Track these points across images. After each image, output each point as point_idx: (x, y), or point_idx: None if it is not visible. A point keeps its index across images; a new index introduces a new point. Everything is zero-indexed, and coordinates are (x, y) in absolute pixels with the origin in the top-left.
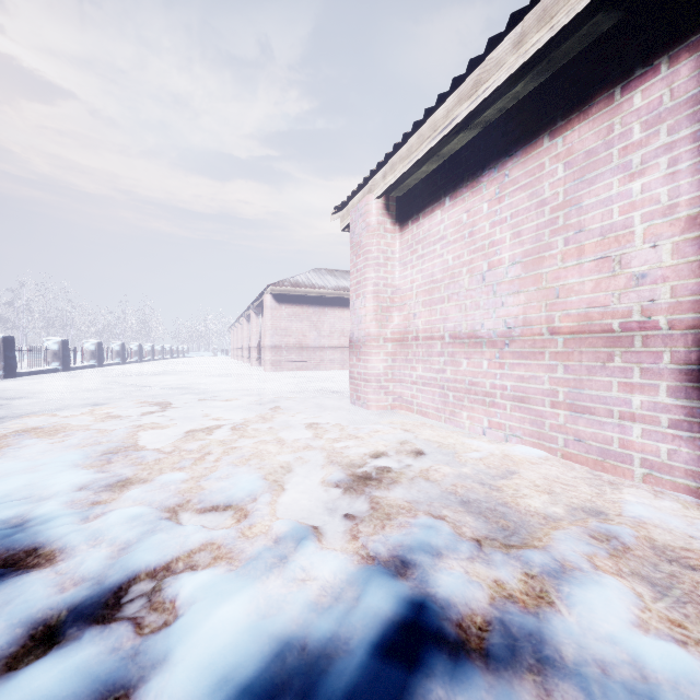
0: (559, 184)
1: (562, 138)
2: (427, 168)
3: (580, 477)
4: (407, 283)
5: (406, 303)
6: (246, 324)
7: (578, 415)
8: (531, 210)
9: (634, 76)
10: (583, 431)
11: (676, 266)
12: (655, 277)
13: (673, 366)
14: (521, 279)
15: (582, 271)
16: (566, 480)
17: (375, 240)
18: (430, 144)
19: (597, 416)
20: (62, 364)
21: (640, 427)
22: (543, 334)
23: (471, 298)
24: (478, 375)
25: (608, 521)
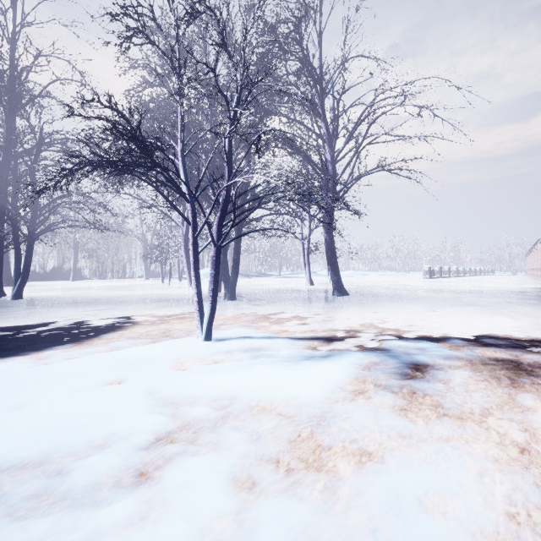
0: None
1: None
2: None
3: None
4: None
5: None
6: (533, 255)
7: None
8: None
9: None
10: None
11: None
12: None
13: None
14: None
15: None
16: None
17: None
18: None
19: None
20: (440, 275)
21: None
22: None
23: None
24: None
25: None
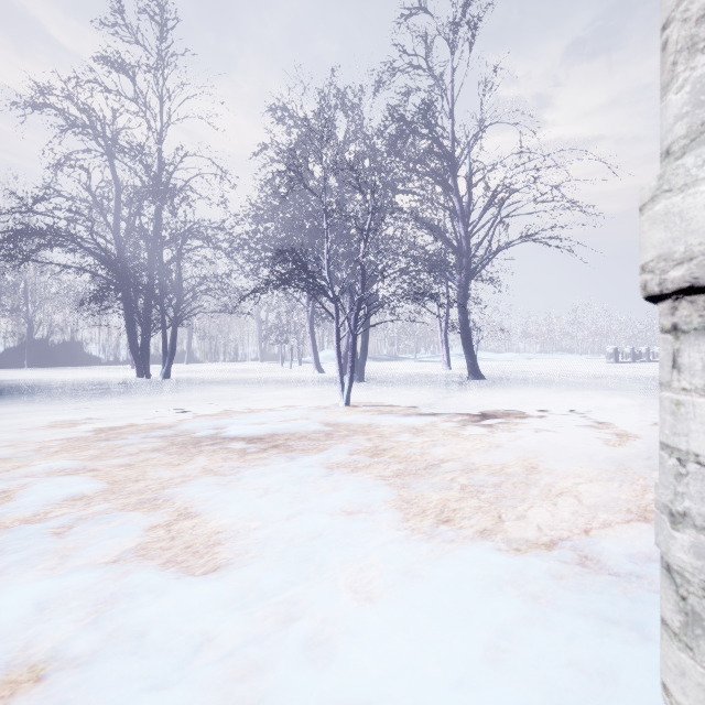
0: None
1: None
2: None
3: None
4: None
5: None
6: None
7: None
8: None
9: None
10: None
11: None
12: None
13: None
14: None
15: None
16: None
17: None
18: None
19: None
20: (632, 359)
21: None
22: None
23: None
24: None
25: None
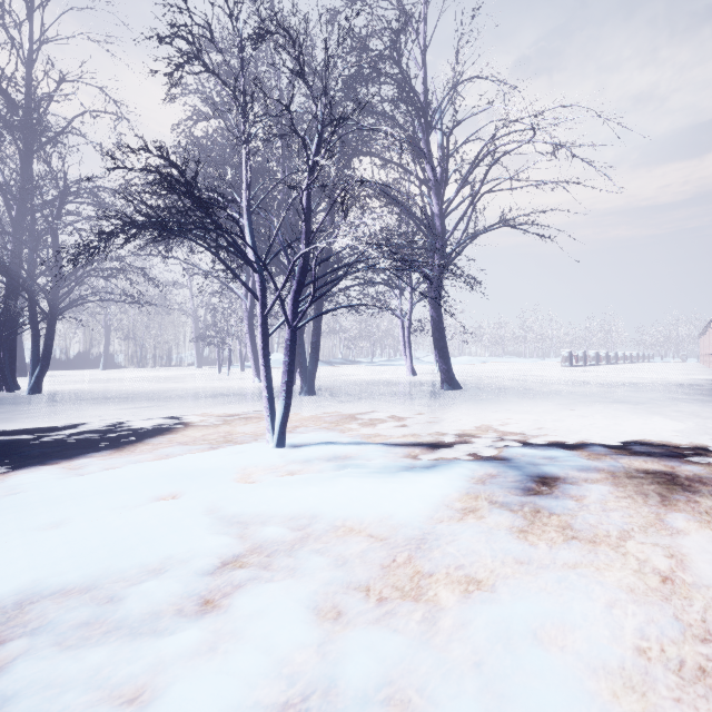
0: None
1: None
2: None
3: None
4: None
5: None
6: (708, 335)
7: None
8: None
9: None
10: None
11: None
12: None
13: None
14: None
15: None
16: None
17: None
18: None
19: None
20: (584, 363)
21: None
22: None
23: None
24: None
25: None
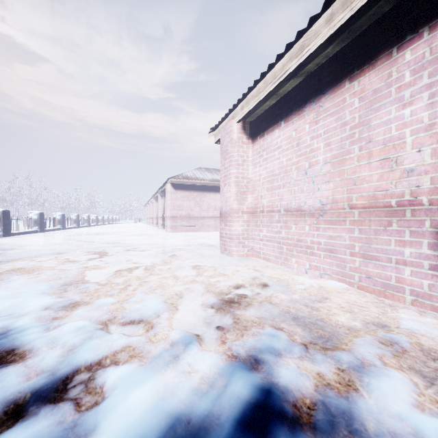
0: (355, 111)
1: (358, 81)
2: (269, 103)
3: (370, 301)
4: (256, 176)
5: (256, 189)
6: (155, 202)
7: (368, 261)
8: (337, 128)
9: (406, 40)
10: (371, 271)
11: (434, 164)
12: (420, 171)
13: (432, 229)
14: (330, 173)
15: (371, 168)
16: (361, 304)
17: (236, 148)
18: (271, 87)
19: (381, 261)
20: (40, 228)
21: (409, 269)
22: (345, 208)
23: (298, 185)
24: (302, 235)
25: (391, 331)
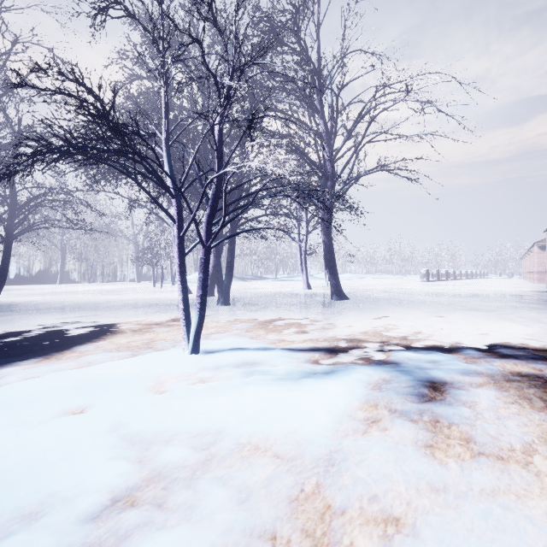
0: None
1: None
2: None
3: None
4: None
5: None
6: (529, 258)
7: None
8: None
9: None
10: None
11: None
12: None
13: None
14: None
15: None
16: None
17: None
18: None
19: None
20: (437, 279)
21: None
22: None
23: None
24: None
25: None
